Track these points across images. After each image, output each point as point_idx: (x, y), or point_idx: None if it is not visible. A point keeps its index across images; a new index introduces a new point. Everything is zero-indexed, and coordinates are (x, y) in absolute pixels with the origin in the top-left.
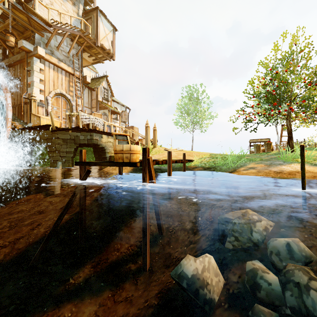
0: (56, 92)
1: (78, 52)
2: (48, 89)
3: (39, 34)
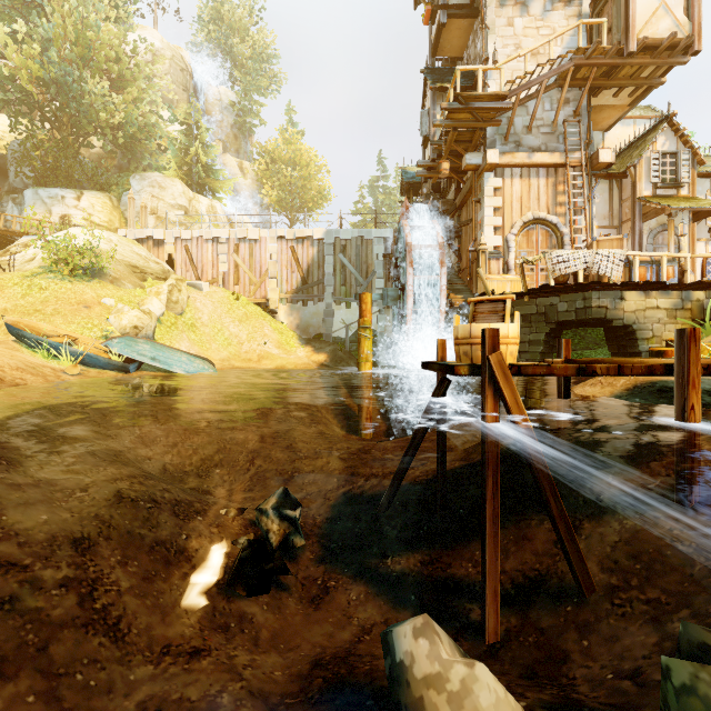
0: (524, 221)
1: (577, 107)
2: (509, 221)
3: (492, 126)
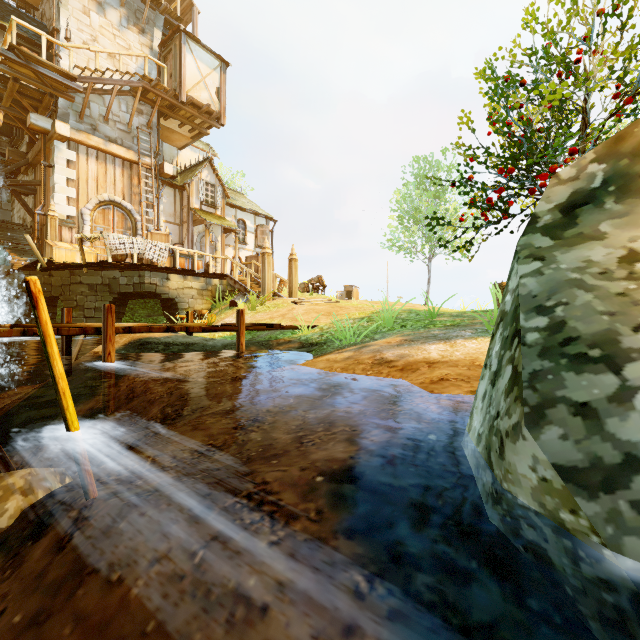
0: (100, 200)
1: (149, 121)
2: (85, 195)
3: (66, 99)
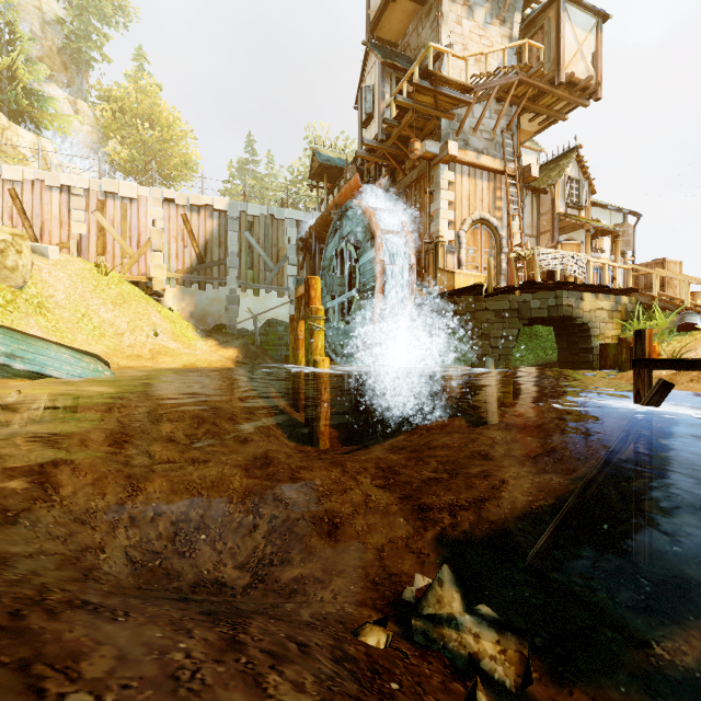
0: (473, 220)
1: (510, 121)
2: (459, 217)
3: (447, 119)
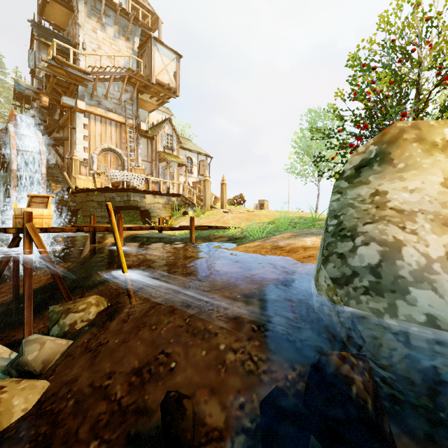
0: (102, 148)
1: (132, 96)
2: (94, 145)
3: (83, 86)
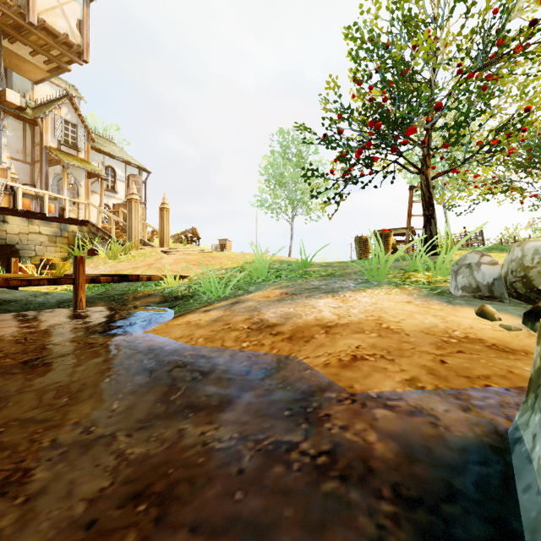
0: None
1: None
2: None
3: None
